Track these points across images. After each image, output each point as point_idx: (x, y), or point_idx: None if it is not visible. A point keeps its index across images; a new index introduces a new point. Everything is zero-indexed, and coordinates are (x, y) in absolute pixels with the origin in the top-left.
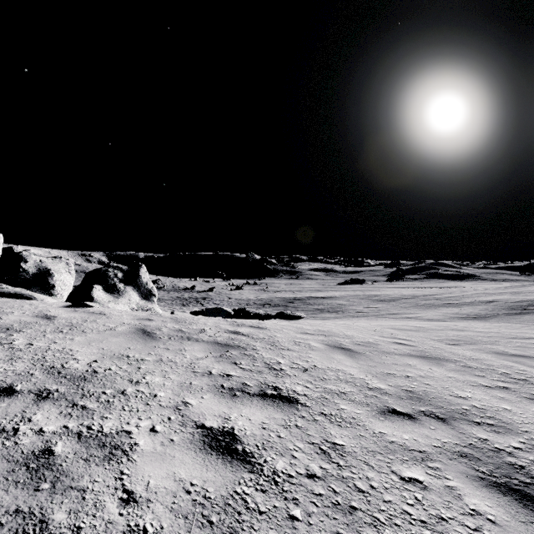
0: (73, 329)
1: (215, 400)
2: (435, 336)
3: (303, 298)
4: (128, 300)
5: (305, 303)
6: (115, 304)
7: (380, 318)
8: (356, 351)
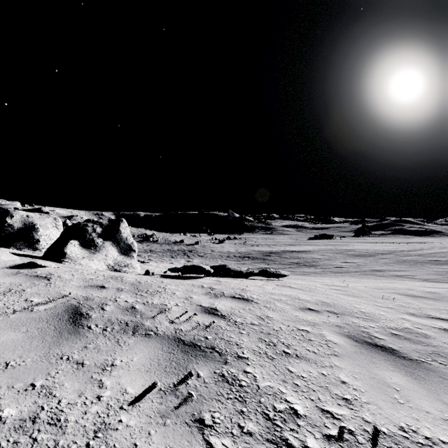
0: None
1: None
2: None
3: (278, 251)
4: (105, 256)
5: (281, 256)
6: (89, 260)
7: (365, 275)
8: (409, 357)
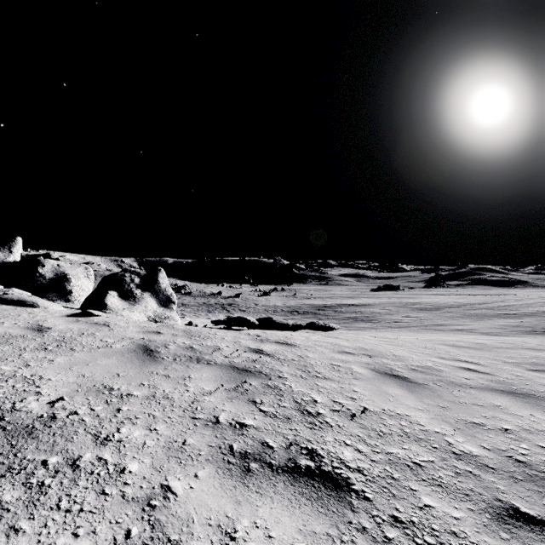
0: (62, 345)
1: (216, 481)
2: (507, 358)
3: (333, 305)
4: (145, 308)
5: (336, 311)
6: (130, 311)
7: (424, 330)
8: (415, 381)
